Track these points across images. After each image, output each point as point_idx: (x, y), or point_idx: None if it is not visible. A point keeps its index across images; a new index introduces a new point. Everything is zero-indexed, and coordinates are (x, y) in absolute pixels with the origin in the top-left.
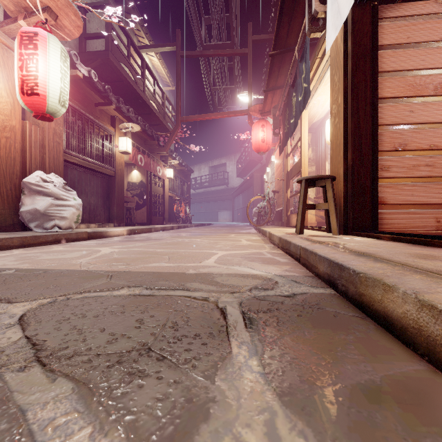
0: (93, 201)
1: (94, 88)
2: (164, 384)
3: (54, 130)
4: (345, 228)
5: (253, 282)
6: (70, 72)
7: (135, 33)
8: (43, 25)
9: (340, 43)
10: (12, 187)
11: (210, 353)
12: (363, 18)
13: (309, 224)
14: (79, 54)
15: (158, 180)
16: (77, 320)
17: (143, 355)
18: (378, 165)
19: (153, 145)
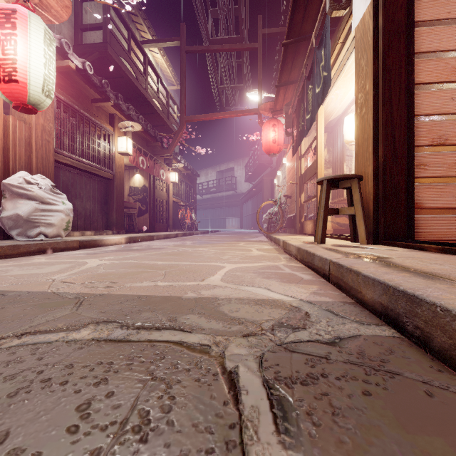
0: (89, 206)
1: (89, 82)
2: None
3: (43, 126)
4: (375, 236)
5: (273, 313)
6: (61, 62)
7: (137, 28)
8: (25, 4)
9: (368, 19)
10: None
11: None
12: None
13: None
14: (74, 47)
15: (162, 184)
16: None
17: None
18: (414, 162)
19: (156, 147)
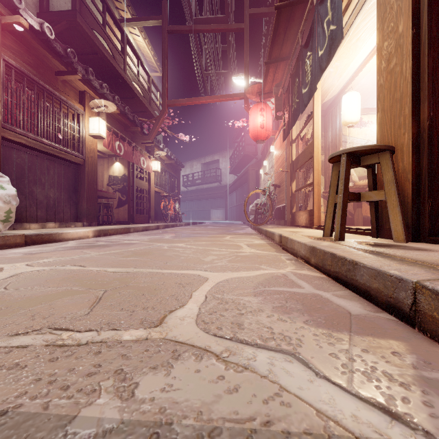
0: (53, 194)
1: (52, 50)
2: None
3: None
4: (415, 230)
5: None
6: (10, 18)
7: (115, 6)
8: None
9: None
10: None
11: None
12: None
13: None
14: (39, 15)
15: (143, 173)
16: None
17: None
18: None
19: (136, 132)
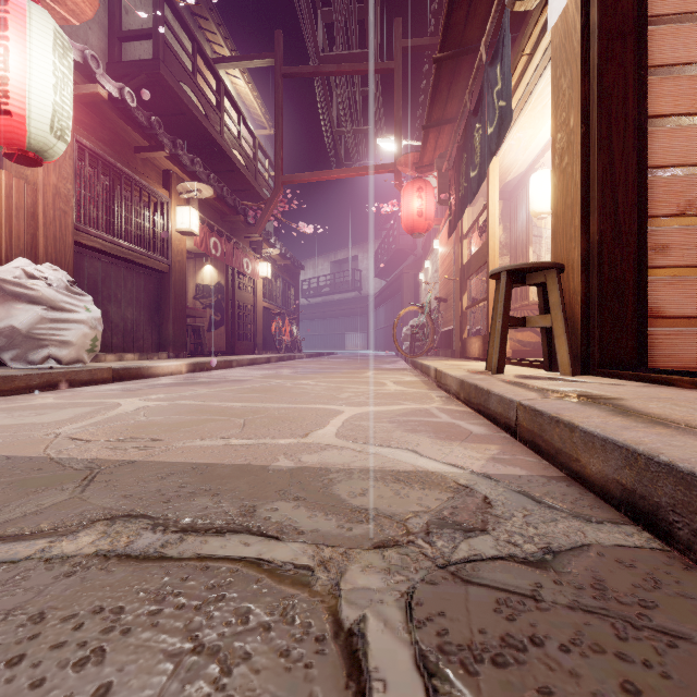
0: (131, 314)
1: (131, 120)
2: None
3: (56, 188)
4: (585, 362)
5: (427, 499)
6: (86, 87)
7: (207, 38)
8: None
9: (573, 13)
10: None
11: None
12: None
13: None
14: (108, 66)
15: (246, 281)
16: None
17: None
18: (647, 242)
19: (237, 222)
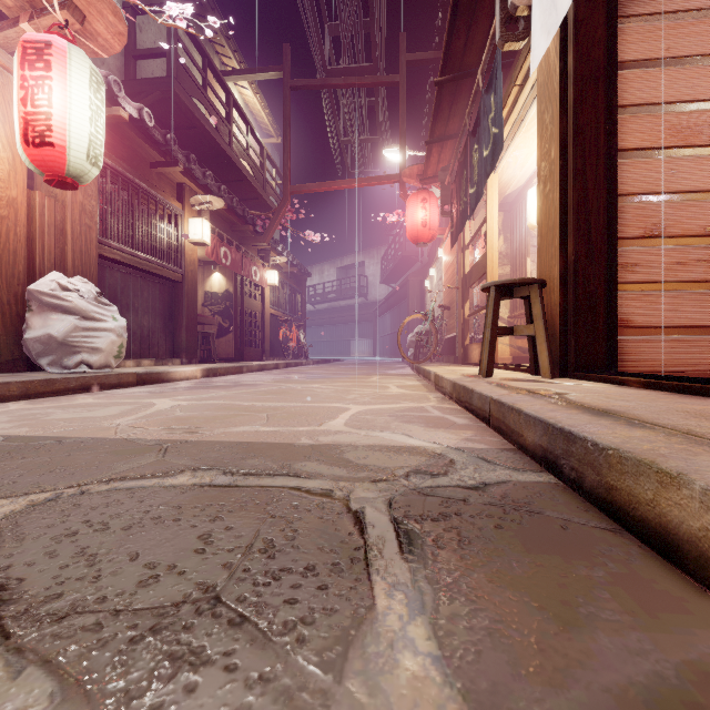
0: (147, 322)
1: (148, 137)
2: (238, 683)
3: (82, 205)
4: (563, 366)
5: (411, 460)
6: (109, 110)
7: (216, 50)
8: (61, 32)
9: (553, 58)
10: (10, 299)
11: (334, 610)
12: (593, 16)
13: (499, 359)
14: (124, 84)
15: (254, 289)
16: (89, 537)
17: (203, 613)
18: (617, 261)
19: (246, 232)
